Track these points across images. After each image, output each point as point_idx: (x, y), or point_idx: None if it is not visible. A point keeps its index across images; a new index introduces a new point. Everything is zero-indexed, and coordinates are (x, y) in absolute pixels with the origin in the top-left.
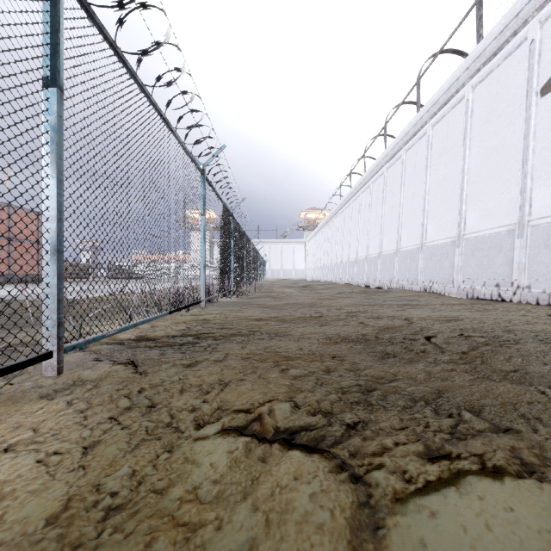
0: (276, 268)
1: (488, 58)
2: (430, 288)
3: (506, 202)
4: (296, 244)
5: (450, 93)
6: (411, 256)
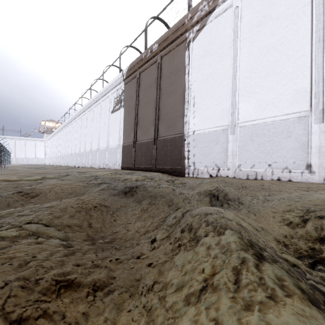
0: (21, 157)
1: (104, 95)
2: (92, 166)
3: (106, 140)
4: (38, 142)
5: (97, 99)
6: (88, 154)
